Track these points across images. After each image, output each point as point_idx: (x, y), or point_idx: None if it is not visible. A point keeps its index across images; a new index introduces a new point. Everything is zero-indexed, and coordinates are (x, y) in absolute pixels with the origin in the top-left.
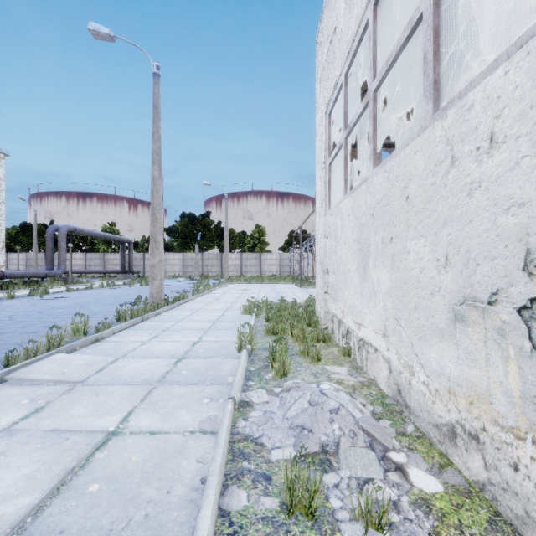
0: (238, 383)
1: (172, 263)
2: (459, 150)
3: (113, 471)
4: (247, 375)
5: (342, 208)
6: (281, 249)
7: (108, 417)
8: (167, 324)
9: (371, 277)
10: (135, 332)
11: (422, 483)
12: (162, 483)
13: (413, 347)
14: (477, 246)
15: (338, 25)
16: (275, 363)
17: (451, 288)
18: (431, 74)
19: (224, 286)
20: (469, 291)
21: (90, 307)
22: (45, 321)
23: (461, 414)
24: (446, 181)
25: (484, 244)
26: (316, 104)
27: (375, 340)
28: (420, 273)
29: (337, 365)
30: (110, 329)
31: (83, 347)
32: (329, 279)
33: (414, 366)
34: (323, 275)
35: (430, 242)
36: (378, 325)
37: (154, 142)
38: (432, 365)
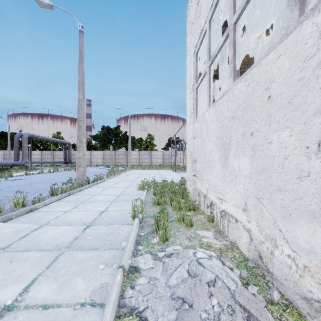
0: (128, 251)
1: (96, 157)
2: None
3: None
4: (137, 240)
5: (207, 115)
6: (164, 149)
7: (11, 287)
8: (86, 197)
9: (232, 164)
10: (61, 203)
11: None
12: None
13: (276, 223)
14: None
15: None
16: (159, 231)
17: None
18: None
19: (128, 171)
20: None
21: (37, 186)
22: (1, 195)
23: None
24: (319, 72)
25: None
26: (187, 49)
27: (236, 213)
28: (284, 160)
29: (205, 230)
30: (42, 202)
31: (18, 216)
32: (196, 166)
33: (277, 239)
34: (192, 163)
35: (296, 132)
36: (239, 201)
37: (79, 76)
38: (300, 242)
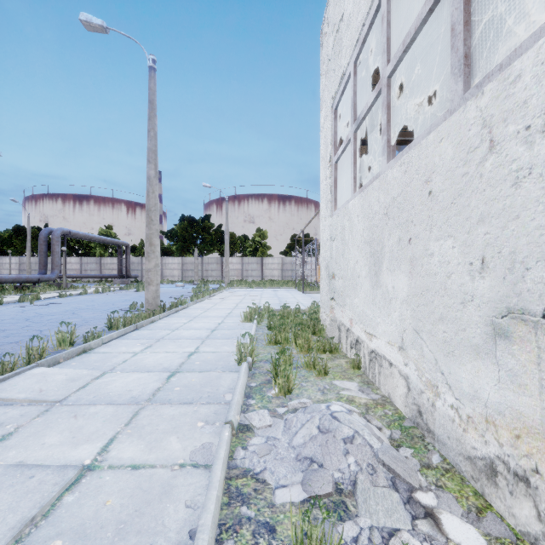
0: (236, 404)
1: (171, 267)
2: (500, 132)
3: (82, 520)
4: (247, 392)
5: (351, 207)
6: (283, 254)
7: (85, 446)
8: (163, 333)
9: (385, 283)
10: (127, 341)
11: (459, 535)
12: (141, 538)
13: (437, 364)
14: (527, 247)
15: (346, 11)
16: (279, 379)
17: (490, 297)
18: (461, 48)
19: (225, 292)
20: (515, 301)
21: (82, 314)
22: (31, 329)
23: (504, 448)
24: (483, 170)
25: (537, 243)
26: (321, 99)
27: (390, 353)
28: (446, 279)
29: (346, 379)
30: (99, 339)
31: (68, 359)
32: (336, 284)
33: (439, 386)
34: (329, 280)
35: (460, 243)
36: (394, 336)
37: (150, 140)
38: (463, 387)
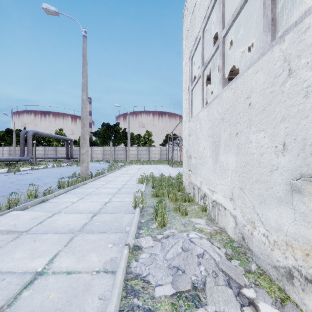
0: (132, 233)
1: (97, 153)
2: (296, 63)
3: (33, 308)
4: (139, 225)
5: (201, 116)
6: (161, 145)
7: (39, 259)
8: (90, 190)
9: (221, 160)
10: (69, 195)
11: None
12: None
13: (254, 209)
14: None
15: (198, 0)
16: (158, 218)
17: (288, 167)
18: (269, 14)
19: (127, 166)
20: (305, 170)
21: (44, 179)
22: (13, 188)
23: (298, 262)
24: (284, 88)
25: None
26: (183, 53)
27: (224, 202)
28: (260, 156)
29: (198, 218)
30: (52, 194)
31: (33, 206)
32: (191, 162)
33: (255, 222)
34: (188, 159)
35: (269, 134)
36: (227, 192)
37: (83, 78)
38: (271, 223)
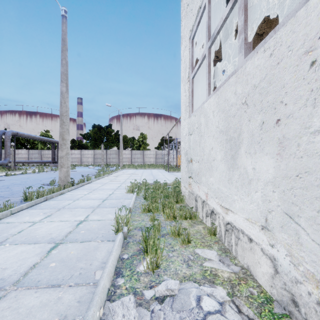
0: (100, 293)
1: (87, 156)
2: None
3: None
4: (118, 267)
5: (206, 106)
6: (156, 148)
7: None
8: (65, 203)
9: (243, 165)
10: (33, 211)
11: None
12: None
13: None
14: None
15: None
16: (147, 256)
17: None
18: None
19: (119, 171)
20: None
21: (13, 188)
22: None
23: None
24: None
25: None
26: (182, 36)
27: (249, 229)
28: None
29: (206, 247)
30: (7, 210)
31: None
32: (193, 166)
33: None
34: (187, 163)
35: None
36: (255, 215)
37: (62, 66)
38: None
